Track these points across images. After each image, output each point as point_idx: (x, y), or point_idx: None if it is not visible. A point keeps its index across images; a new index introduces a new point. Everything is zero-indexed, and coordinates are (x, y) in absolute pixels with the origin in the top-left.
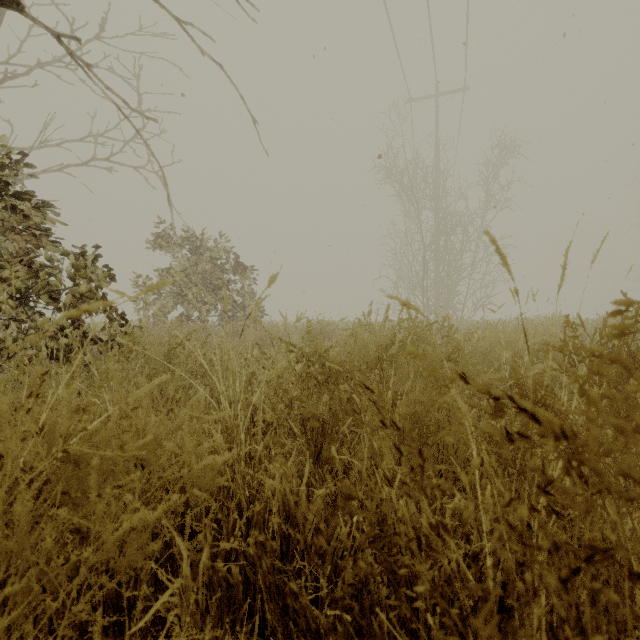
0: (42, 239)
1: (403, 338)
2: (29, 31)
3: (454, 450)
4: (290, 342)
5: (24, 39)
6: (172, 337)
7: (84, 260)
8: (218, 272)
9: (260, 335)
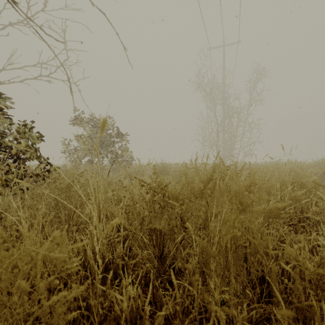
0: (0, 116)
1: (218, 177)
2: (4, 6)
3: (267, 269)
4: (142, 179)
5: (2, 10)
6: (71, 174)
7: (25, 128)
8: (108, 137)
9: (130, 171)
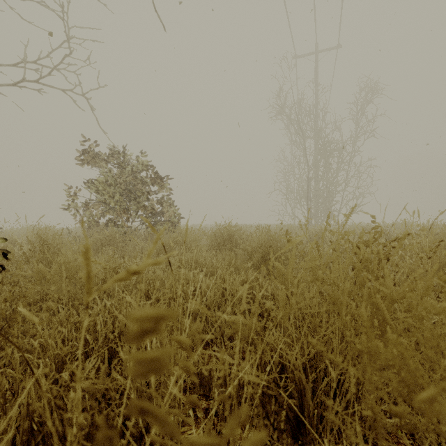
0: None
1: None
2: None
3: None
4: None
5: None
6: None
7: None
8: (141, 184)
9: (168, 241)
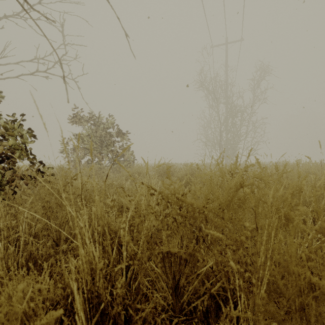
0: None
1: (251, 182)
2: None
3: None
4: (151, 186)
5: None
6: (62, 177)
7: (15, 124)
8: (109, 136)
9: (131, 172)
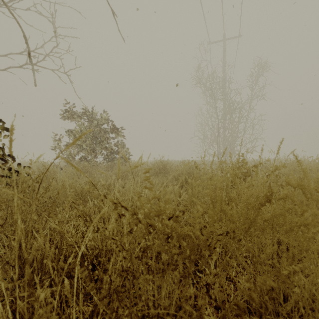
0: None
1: (286, 194)
2: None
3: None
4: (119, 201)
5: None
6: (19, 180)
7: None
8: (103, 132)
9: (124, 170)
